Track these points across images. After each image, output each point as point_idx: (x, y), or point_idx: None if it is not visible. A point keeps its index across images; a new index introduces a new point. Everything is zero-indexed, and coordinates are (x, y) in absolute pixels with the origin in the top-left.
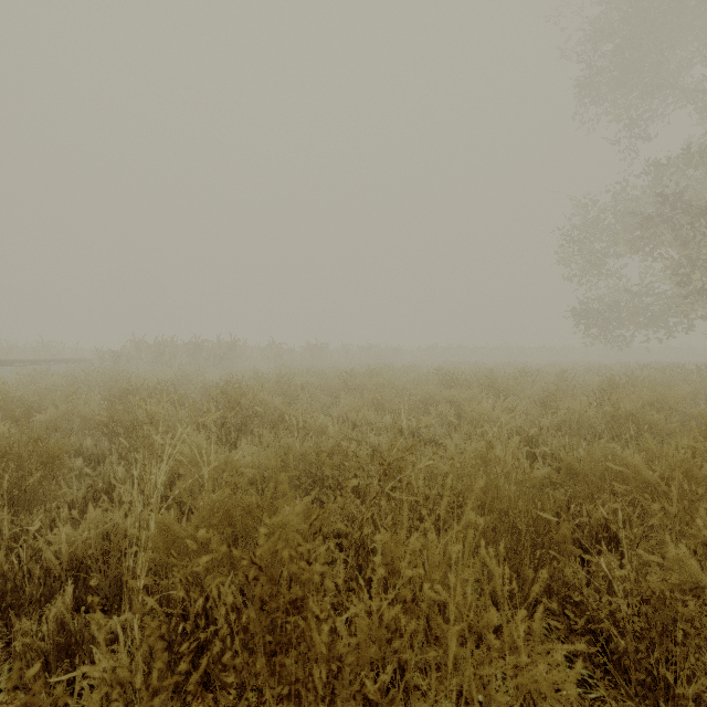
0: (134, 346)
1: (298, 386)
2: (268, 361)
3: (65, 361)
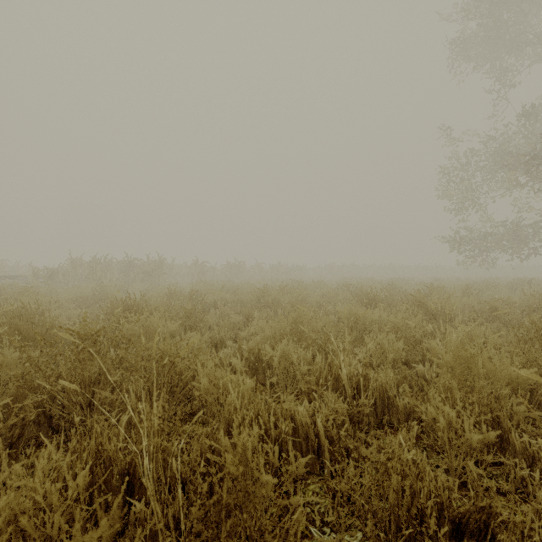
0: (70, 263)
1: (211, 302)
2: (193, 277)
3: (10, 277)
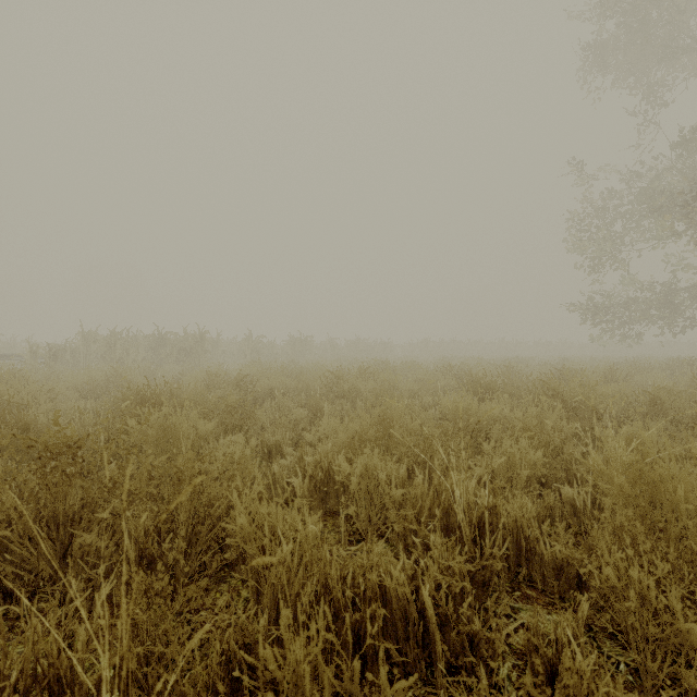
0: (81, 339)
1: (266, 390)
2: (245, 357)
3: (2, 357)
